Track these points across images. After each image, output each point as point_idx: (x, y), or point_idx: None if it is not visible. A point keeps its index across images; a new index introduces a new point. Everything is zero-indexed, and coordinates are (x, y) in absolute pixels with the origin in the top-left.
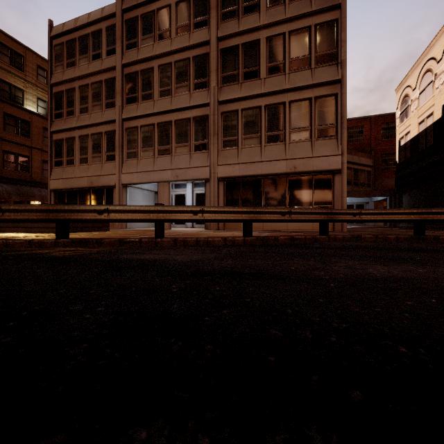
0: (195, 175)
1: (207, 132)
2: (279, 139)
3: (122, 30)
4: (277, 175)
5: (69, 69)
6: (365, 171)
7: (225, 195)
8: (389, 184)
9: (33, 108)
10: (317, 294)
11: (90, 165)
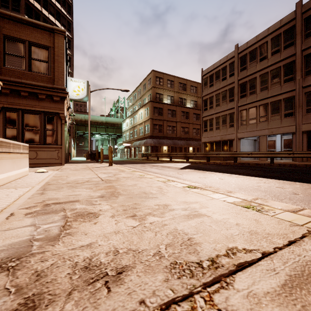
0: (285, 131)
1: (293, 105)
2: None
3: (238, 63)
4: None
5: (210, 87)
6: None
7: (307, 141)
8: None
9: (189, 105)
10: None
11: (220, 130)
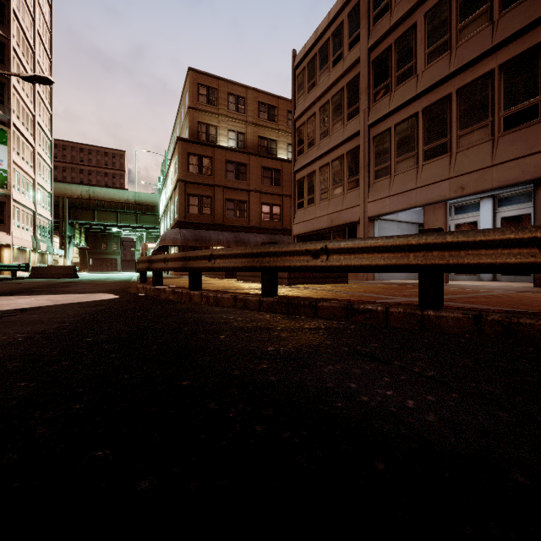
0: (507, 178)
1: (538, 79)
2: None
3: (368, 1)
4: None
5: (310, 93)
6: None
7: None
8: None
9: (284, 156)
10: None
11: (330, 200)
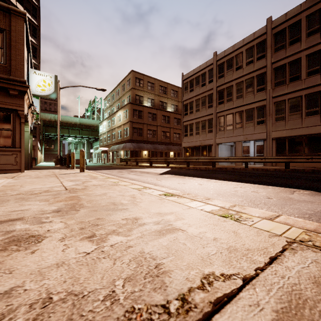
0: (257, 137)
1: (264, 114)
2: (315, 113)
3: (216, 70)
4: (314, 135)
5: (191, 92)
6: None
7: (276, 147)
8: None
9: (170, 109)
10: (293, 176)
11: (200, 135)
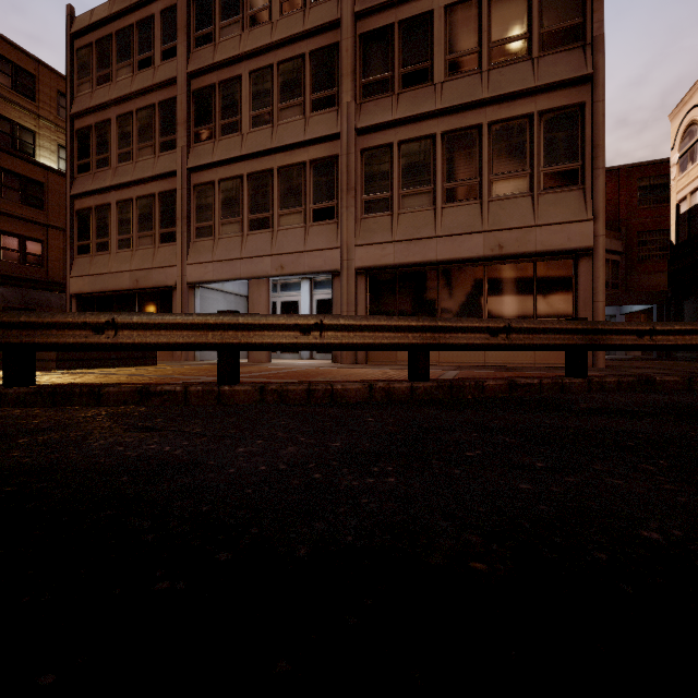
0: (315, 265)
1: (335, 186)
2: (469, 194)
3: (188, 13)
4: (465, 263)
5: (101, 87)
6: (609, 262)
7: (368, 301)
8: (652, 283)
9: (51, 162)
10: None
11: (135, 251)
